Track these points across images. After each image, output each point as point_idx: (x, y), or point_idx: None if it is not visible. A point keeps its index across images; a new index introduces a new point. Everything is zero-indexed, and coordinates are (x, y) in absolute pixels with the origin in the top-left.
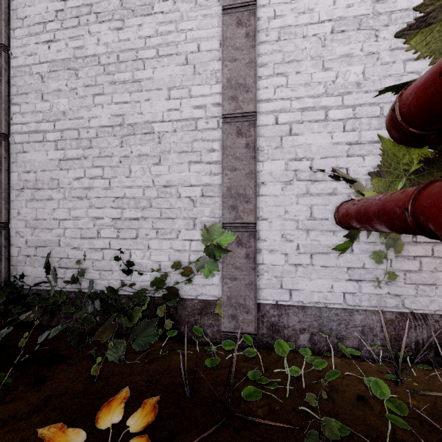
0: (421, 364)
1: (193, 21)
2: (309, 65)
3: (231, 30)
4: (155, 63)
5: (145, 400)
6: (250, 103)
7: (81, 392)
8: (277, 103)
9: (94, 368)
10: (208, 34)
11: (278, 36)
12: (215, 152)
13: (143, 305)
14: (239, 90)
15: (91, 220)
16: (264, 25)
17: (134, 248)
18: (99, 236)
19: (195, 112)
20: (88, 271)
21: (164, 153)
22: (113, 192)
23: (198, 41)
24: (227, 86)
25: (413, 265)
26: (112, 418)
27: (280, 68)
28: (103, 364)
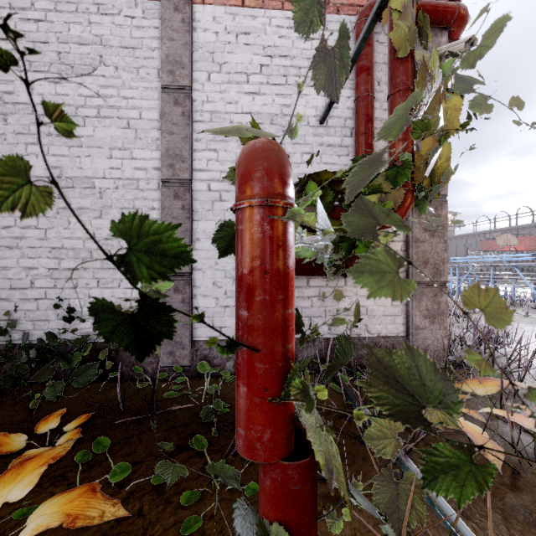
0: (310, 373)
1: (135, 91)
2: (235, 146)
3: (169, 107)
4: (96, 122)
5: (83, 414)
6: (186, 172)
7: (21, 421)
8: (209, 174)
9: (32, 404)
10: (149, 105)
11: (211, 118)
12: (156, 210)
13: (83, 351)
14: (176, 159)
15: (23, 270)
16: (199, 107)
17: (73, 297)
18: (33, 286)
19: (136, 172)
20: (19, 323)
21: (105, 208)
22: (50, 242)
23: (140, 109)
24: (166, 155)
25: (307, 303)
26: (53, 425)
27: (212, 145)
28: (41, 402)
